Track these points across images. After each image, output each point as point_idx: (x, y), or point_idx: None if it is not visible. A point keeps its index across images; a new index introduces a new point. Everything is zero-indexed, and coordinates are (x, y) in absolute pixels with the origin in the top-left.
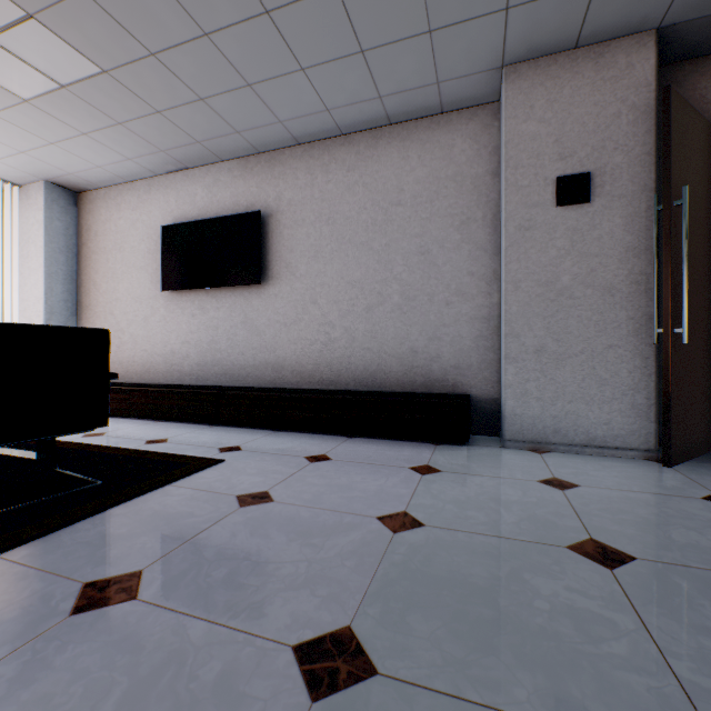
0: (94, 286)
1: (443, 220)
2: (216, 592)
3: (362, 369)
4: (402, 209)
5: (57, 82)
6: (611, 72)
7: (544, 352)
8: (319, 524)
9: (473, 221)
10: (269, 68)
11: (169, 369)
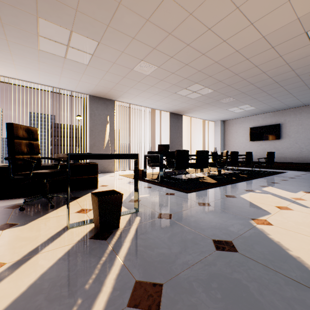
0: (228, 140)
1: None
2: None
3: None
4: None
5: (245, 110)
6: None
7: None
8: None
9: None
10: (292, 103)
11: None
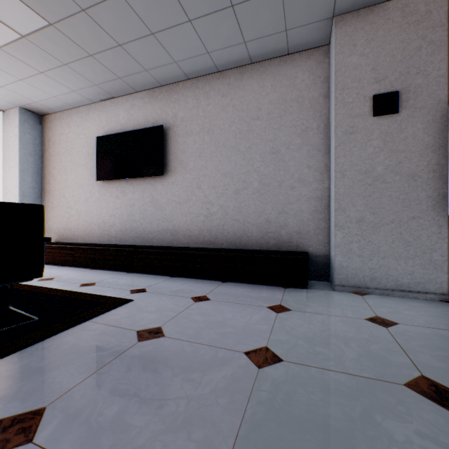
0: (53, 177)
1: (289, 129)
2: (103, 434)
3: (232, 234)
4: (260, 122)
5: (18, 33)
6: (414, 17)
7: (364, 222)
8: (198, 359)
9: (310, 130)
10: (166, 20)
11: (101, 233)
